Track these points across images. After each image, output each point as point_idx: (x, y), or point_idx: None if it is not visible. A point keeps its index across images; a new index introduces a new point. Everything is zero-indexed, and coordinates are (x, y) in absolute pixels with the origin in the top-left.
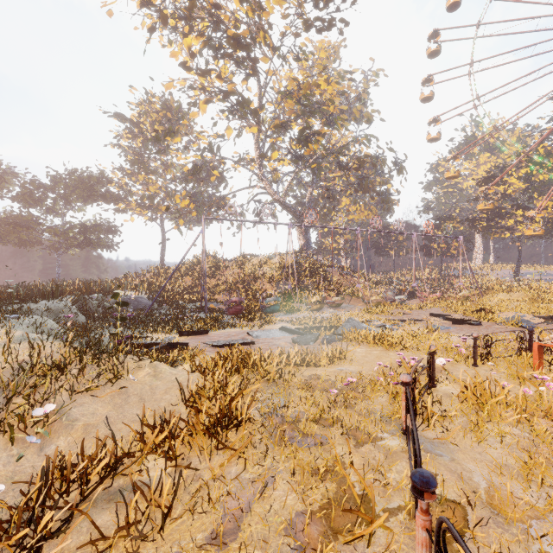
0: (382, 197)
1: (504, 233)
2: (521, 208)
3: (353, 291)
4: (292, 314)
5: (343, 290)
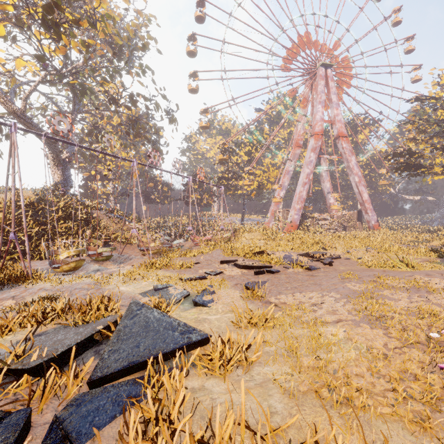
0: (153, 145)
1: (235, 191)
2: (248, 173)
3: (126, 237)
4: (12, 289)
5: (113, 236)
